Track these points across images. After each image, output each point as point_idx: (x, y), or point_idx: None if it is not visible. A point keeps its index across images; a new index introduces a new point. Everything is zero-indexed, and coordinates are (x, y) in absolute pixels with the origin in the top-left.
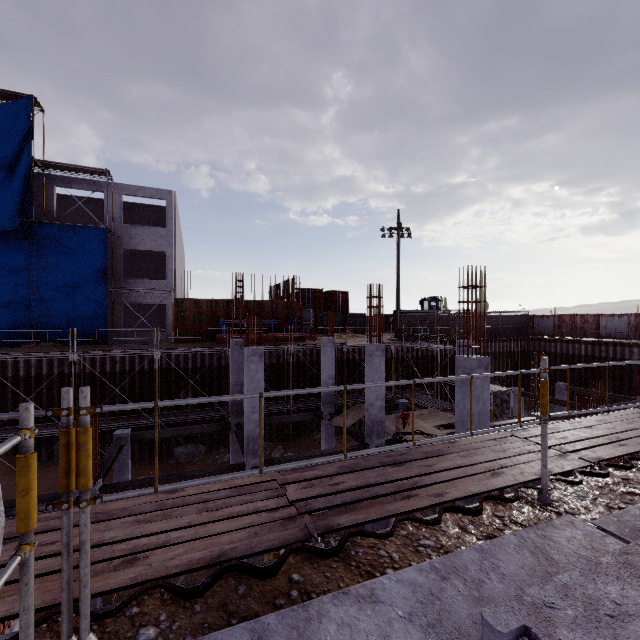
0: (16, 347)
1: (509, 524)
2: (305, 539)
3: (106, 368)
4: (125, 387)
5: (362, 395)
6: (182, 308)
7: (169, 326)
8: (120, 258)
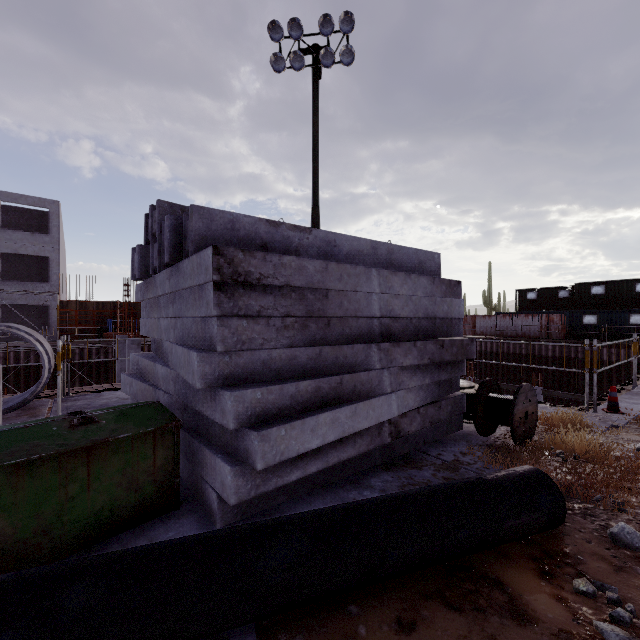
0: None
1: None
2: None
3: None
4: (9, 380)
5: None
6: (67, 309)
7: (53, 325)
8: None
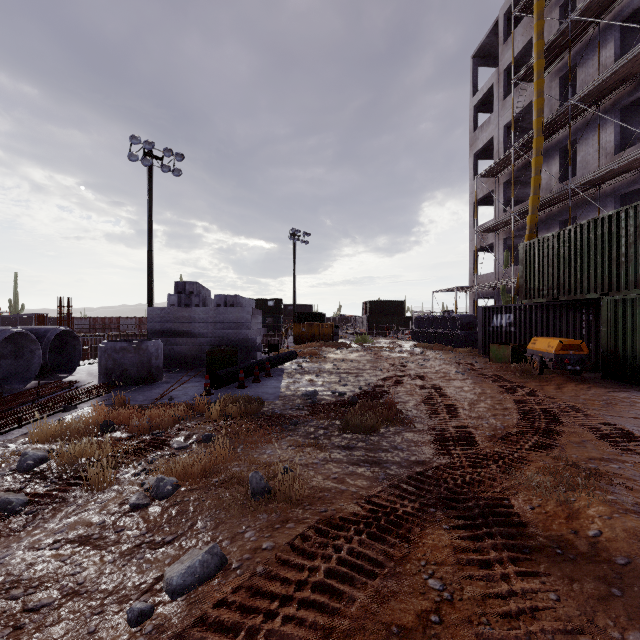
0: None
1: None
2: None
3: None
4: None
5: None
6: None
7: None
8: None
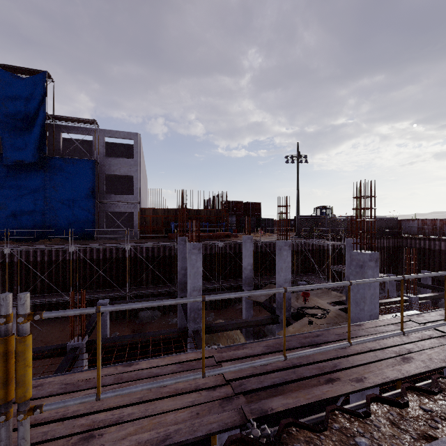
0: (36, 241)
1: (440, 421)
2: (242, 423)
3: (93, 256)
4: (106, 269)
5: (271, 277)
6: (145, 215)
7: (136, 227)
8: (103, 180)
